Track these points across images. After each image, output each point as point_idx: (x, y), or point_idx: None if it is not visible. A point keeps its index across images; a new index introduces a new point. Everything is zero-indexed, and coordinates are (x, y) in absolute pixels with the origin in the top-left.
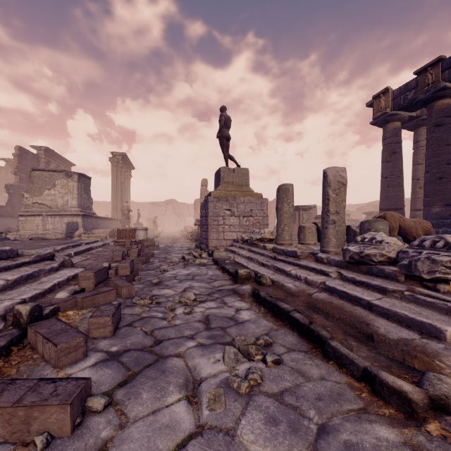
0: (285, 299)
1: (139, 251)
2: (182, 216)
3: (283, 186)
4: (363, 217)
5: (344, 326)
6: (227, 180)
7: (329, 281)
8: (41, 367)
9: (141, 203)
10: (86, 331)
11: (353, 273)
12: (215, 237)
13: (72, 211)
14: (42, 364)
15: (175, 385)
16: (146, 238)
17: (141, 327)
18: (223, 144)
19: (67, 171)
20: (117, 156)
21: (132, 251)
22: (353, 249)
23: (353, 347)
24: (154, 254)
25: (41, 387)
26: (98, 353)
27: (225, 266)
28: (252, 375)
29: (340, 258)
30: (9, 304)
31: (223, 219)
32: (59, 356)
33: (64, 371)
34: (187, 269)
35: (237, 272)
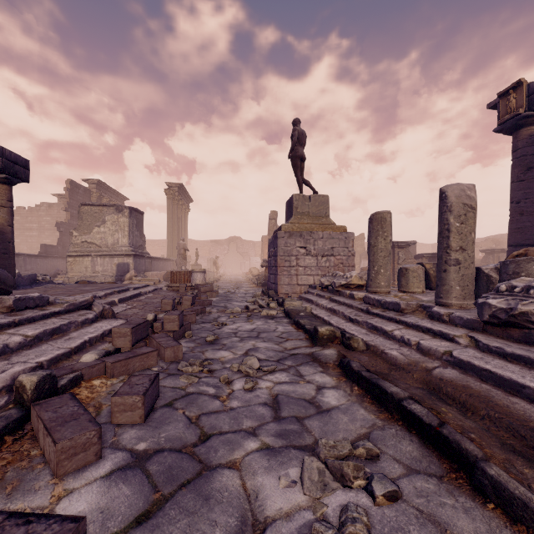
0: (390, 375)
1: (193, 298)
2: (247, 256)
3: (378, 214)
4: (479, 256)
5: (499, 432)
6: (302, 210)
7: (458, 351)
8: (36, 473)
9: (200, 241)
10: (110, 412)
11: (497, 340)
12: (286, 282)
13: (123, 251)
14: (39, 468)
15: (223, 532)
16: (204, 282)
17: (185, 409)
18: (296, 165)
19: (117, 205)
20: (173, 187)
21: (184, 299)
22: (496, 303)
23: (529, 481)
24: (212, 302)
25: (5, 533)
26: (118, 453)
27: (299, 321)
28: (353, 526)
29: (472, 316)
30: (19, 369)
31: (296, 259)
32: (59, 460)
33: (64, 484)
34: (251, 323)
35: (317, 330)
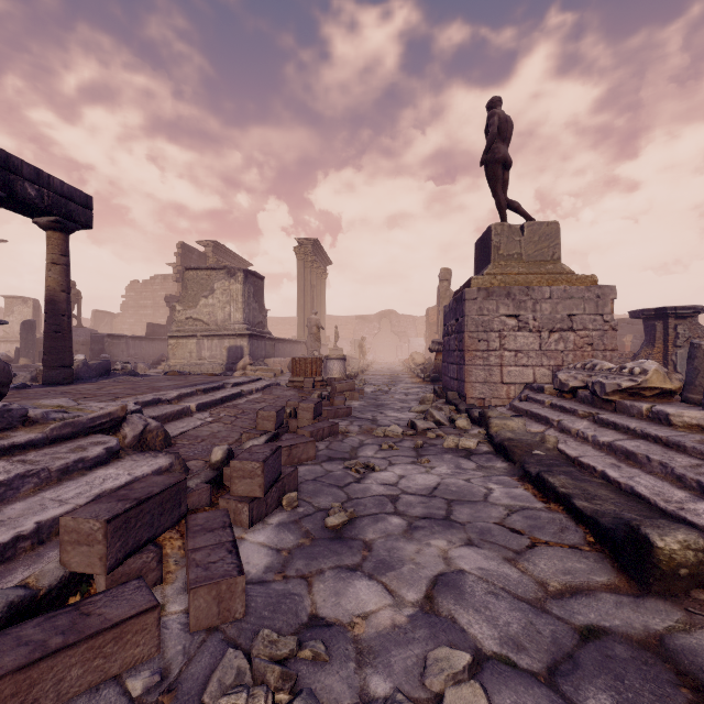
0: None
1: (317, 406)
2: (405, 337)
3: None
4: None
5: None
6: (507, 251)
7: None
8: None
9: (342, 317)
10: None
11: None
12: (480, 378)
13: (236, 330)
14: None
15: None
16: (343, 374)
17: None
18: (494, 176)
19: (229, 268)
20: (305, 244)
21: (301, 408)
22: None
23: None
24: (352, 410)
25: None
26: None
27: (547, 479)
28: None
29: None
30: None
31: (498, 337)
32: None
33: None
34: (426, 467)
35: (646, 541)
